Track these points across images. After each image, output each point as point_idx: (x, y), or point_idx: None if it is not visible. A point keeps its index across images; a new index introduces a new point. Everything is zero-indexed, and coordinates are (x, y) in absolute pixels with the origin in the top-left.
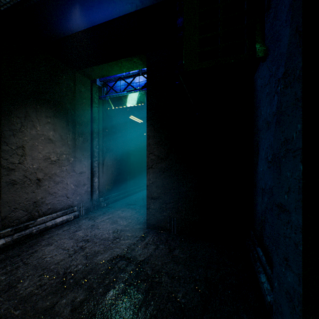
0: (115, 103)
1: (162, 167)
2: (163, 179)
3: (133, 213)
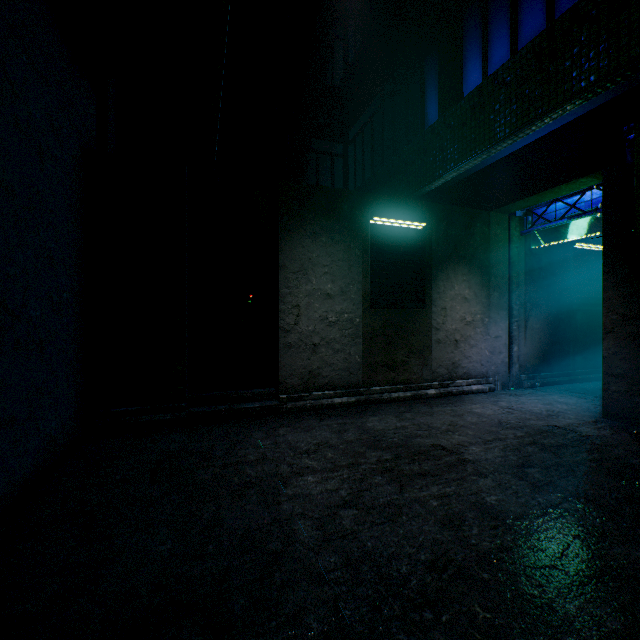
0: (546, 237)
1: (632, 331)
2: (633, 349)
3: (580, 401)
